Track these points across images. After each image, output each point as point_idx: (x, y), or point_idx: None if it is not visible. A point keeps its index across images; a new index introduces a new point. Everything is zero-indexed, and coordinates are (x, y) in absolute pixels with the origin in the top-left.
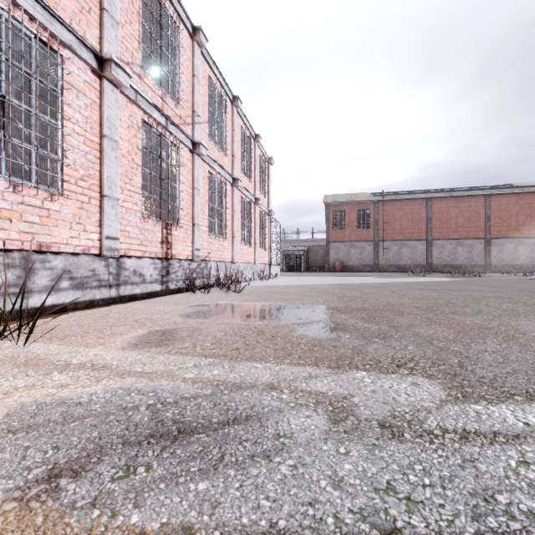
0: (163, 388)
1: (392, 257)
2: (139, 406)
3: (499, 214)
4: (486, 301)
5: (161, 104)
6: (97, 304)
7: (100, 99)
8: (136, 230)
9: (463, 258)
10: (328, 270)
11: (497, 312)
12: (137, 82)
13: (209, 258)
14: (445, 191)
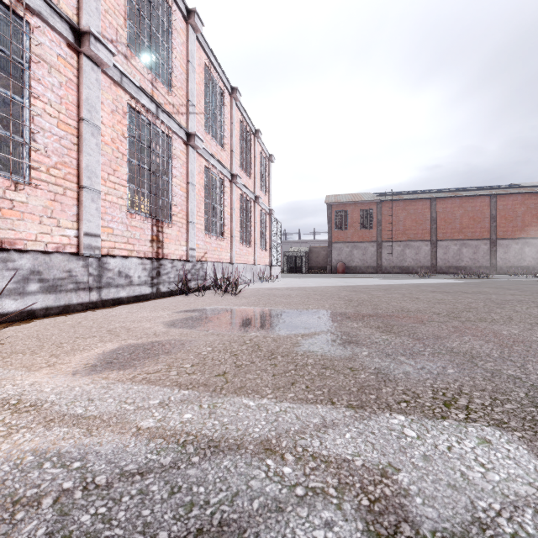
0: (100, 450)
1: (395, 259)
2: (43, 496)
3: (505, 214)
4: (511, 305)
5: (151, 90)
6: (74, 310)
7: (78, 78)
8: (122, 226)
9: (468, 259)
10: (330, 271)
11: (531, 319)
12: (123, 63)
13: (205, 259)
14: (450, 190)
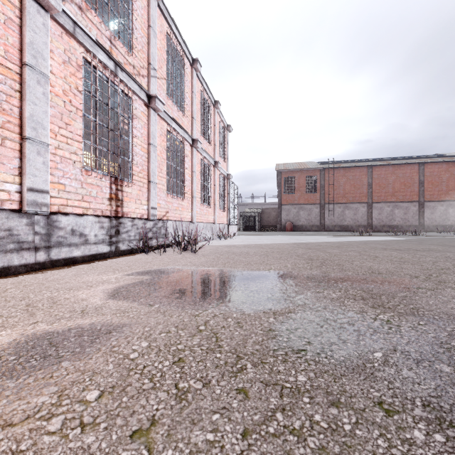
0: None
1: (336, 218)
2: None
3: (431, 180)
4: None
5: (109, 47)
6: (15, 272)
7: (21, 19)
8: (75, 183)
9: (399, 219)
10: (279, 229)
11: None
12: (77, 13)
13: (167, 217)
14: (383, 159)
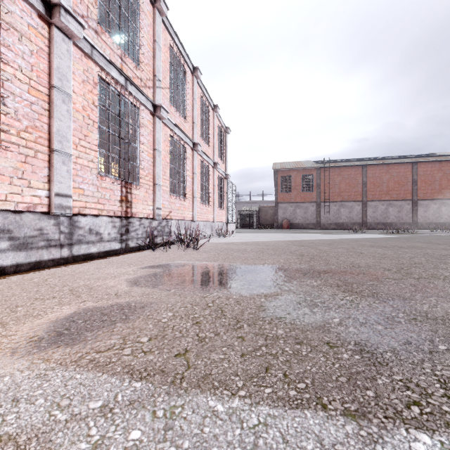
0: None
1: (332, 216)
2: None
3: (425, 179)
4: None
5: (120, 64)
6: (45, 265)
7: (49, 48)
8: (92, 188)
9: (393, 217)
10: (276, 227)
11: None
12: (93, 37)
13: (170, 217)
14: (378, 159)
